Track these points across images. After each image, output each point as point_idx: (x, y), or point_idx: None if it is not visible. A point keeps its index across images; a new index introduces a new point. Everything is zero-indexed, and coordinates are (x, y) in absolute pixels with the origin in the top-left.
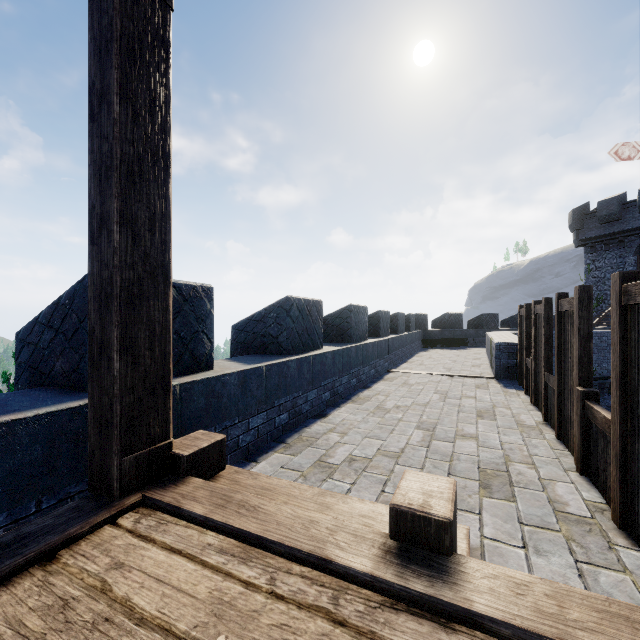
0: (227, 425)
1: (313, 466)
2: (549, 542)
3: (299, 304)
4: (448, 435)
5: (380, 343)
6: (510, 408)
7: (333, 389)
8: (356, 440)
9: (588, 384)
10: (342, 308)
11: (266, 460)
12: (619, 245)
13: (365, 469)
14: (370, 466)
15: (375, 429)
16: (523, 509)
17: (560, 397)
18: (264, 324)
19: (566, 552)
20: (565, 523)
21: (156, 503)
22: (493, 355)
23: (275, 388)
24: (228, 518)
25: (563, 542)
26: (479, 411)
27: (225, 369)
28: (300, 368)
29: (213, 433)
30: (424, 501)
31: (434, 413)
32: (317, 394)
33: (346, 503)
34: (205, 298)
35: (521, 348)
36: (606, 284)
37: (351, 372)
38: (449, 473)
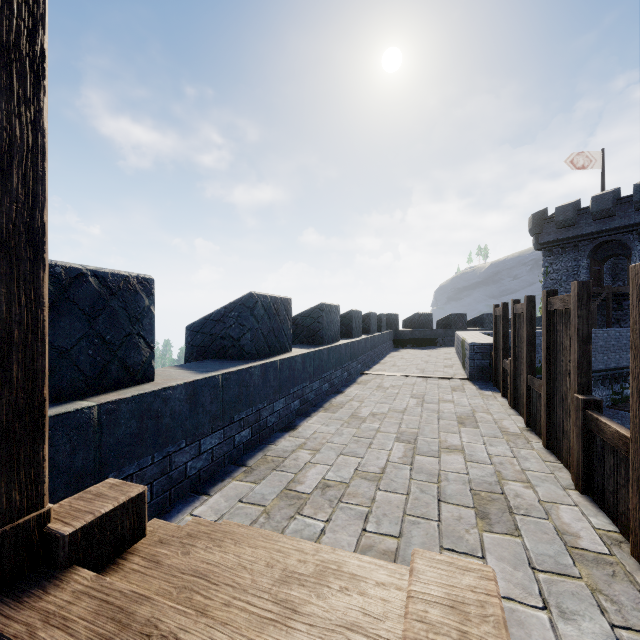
0: (170, 451)
1: (279, 496)
2: (572, 596)
3: (265, 302)
4: (431, 448)
5: (353, 344)
6: (490, 412)
7: (303, 396)
8: (330, 458)
9: (587, 391)
10: (313, 307)
11: (221, 491)
12: (574, 249)
13: (341, 498)
14: (347, 493)
15: (351, 443)
16: (531, 546)
17: (549, 403)
18: (224, 324)
19: (596, 611)
20: (582, 563)
21: None
22: (466, 356)
23: (234, 400)
24: None
25: (588, 594)
26: (459, 417)
27: (169, 380)
28: (265, 375)
29: (127, 484)
30: (460, 633)
31: (413, 421)
32: (285, 403)
33: (322, 598)
34: (142, 292)
35: (496, 348)
36: (562, 286)
37: (323, 376)
38: (438, 498)
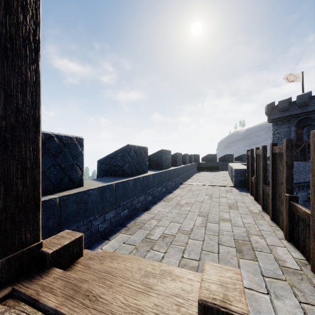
0: (91, 219)
1: (142, 241)
2: (281, 288)
3: (135, 149)
4: (215, 219)
5: (177, 169)
6: (244, 203)
7: (153, 194)
8: (166, 224)
9: (291, 192)
10: (158, 151)
11: (115, 238)
12: (288, 122)
13: (171, 242)
14: (174, 240)
15: (176, 217)
16: (262, 265)
17: (273, 198)
18: (115, 159)
19: (292, 295)
20: (287, 274)
21: (21, 296)
22: (233, 175)
23: (121, 196)
24: (73, 311)
25: (289, 288)
26: (229, 205)
27: (90, 186)
28: (135, 184)
29: (74, 232)
30: (224, 295)
31: (206, 206)
32: (144, 197)
33: (163, 283)
34: (78, 144)
35: (248, 171)
36: (282, 140)
37: (162, 185)
38: (218, 243)
